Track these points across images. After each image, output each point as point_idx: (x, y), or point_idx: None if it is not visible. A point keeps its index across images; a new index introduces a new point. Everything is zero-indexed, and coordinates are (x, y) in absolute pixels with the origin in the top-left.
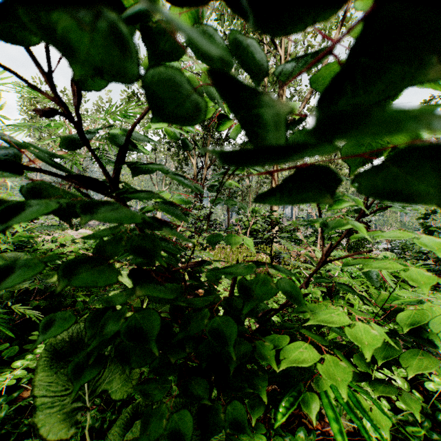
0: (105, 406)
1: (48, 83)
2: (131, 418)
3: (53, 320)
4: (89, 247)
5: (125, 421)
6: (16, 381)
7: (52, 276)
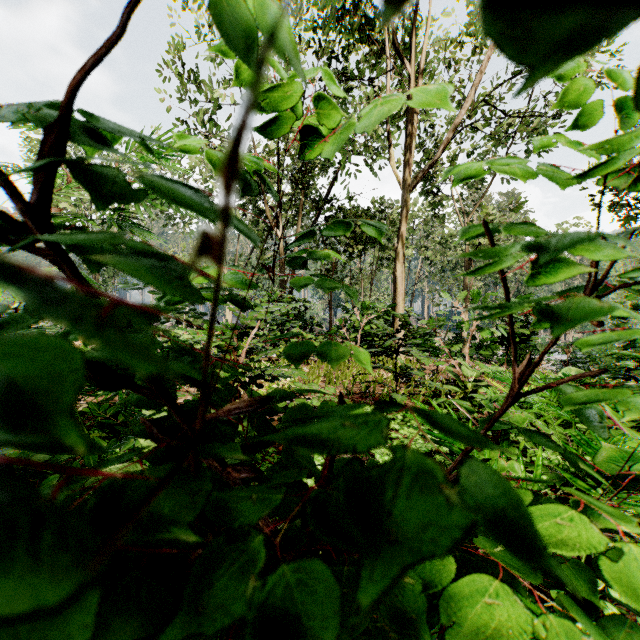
0: None
1: None
2: None
3: None
4: None
5: None
6: None
7: None
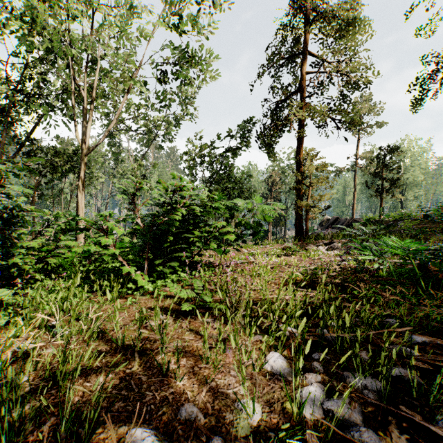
0: None
1: None
2: None
3: None
4: None
5: None
6: None
7: None
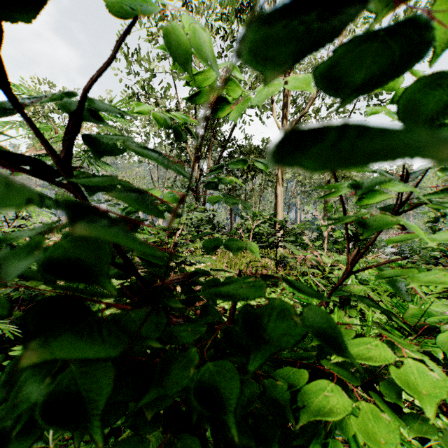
0: None
1: None
2: None
3: None
4: None
5: None
6: None
7: (41, 284)
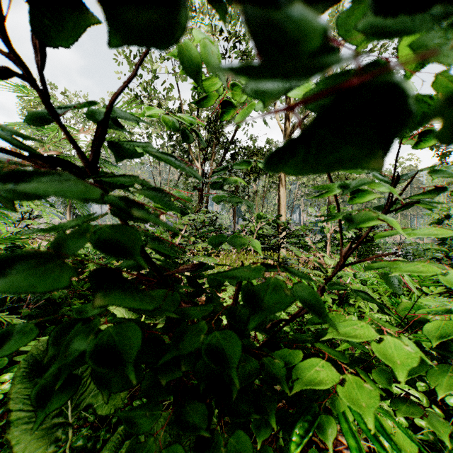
0: (100, 423)
1: (1, 36)
2: (124, 439)
3: (9, 333)
4: (87, 253)
5: (117, 443)
6: (6, 395)
7: None
